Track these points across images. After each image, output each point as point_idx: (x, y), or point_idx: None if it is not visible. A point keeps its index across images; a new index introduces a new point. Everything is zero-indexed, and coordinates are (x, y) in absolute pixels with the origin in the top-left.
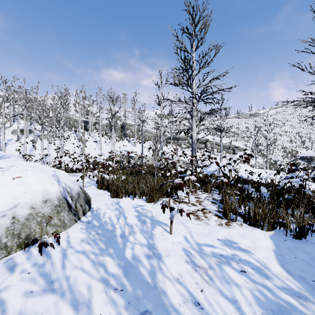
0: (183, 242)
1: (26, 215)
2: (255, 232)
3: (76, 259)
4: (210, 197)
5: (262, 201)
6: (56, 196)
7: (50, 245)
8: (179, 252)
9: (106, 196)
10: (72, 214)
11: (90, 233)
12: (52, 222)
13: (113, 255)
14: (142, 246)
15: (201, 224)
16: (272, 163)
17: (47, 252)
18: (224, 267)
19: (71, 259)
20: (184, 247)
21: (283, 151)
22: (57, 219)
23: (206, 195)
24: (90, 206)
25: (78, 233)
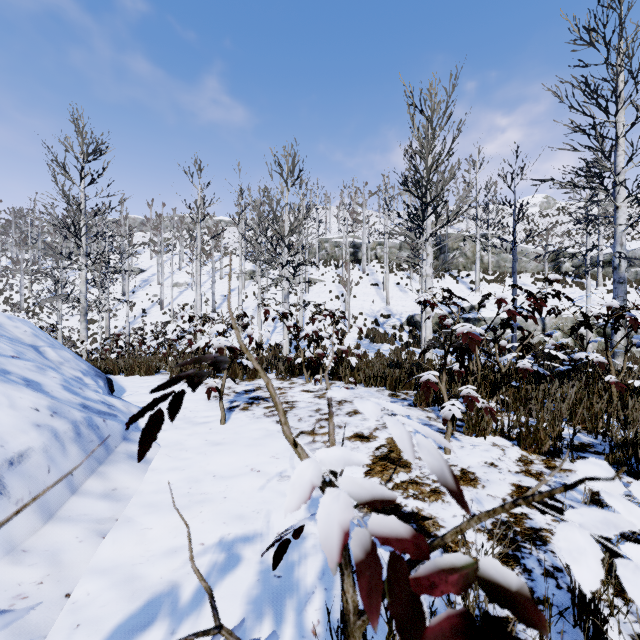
0: None
1: None
2: None
3: None
4: None
5: None
6: None
7: None
8: None
9: None
10: None
11: None
12: None
13: None
14: None
15: None
16: None
17: None
18: None
19: None
20: None
21: None
22: None
23: None
24: None
25: None
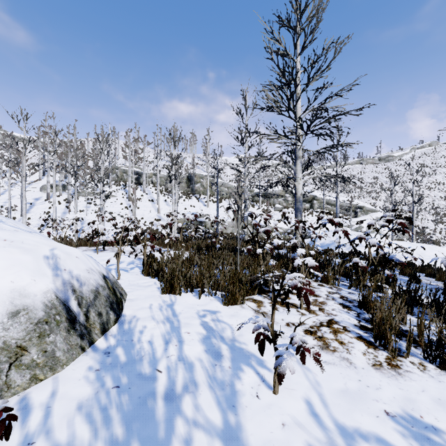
0: (307, 423)
1: None
2: None
3: None
4: (335, 293)
5: None
6: (44, 300)
7: None
8: None
9: (154, 290)
10: (76, 335)
11: (103, 384)
12: (26, 359)
13: None
14: (212, 436)
15: (335, 362)
16: (417, 232)
17: None
18: None
19: None
20: (314, 444)
21: (435, 214)
22: (37, 350)
23: (328, 289)
24: (119, 314)
25: (77, 383)
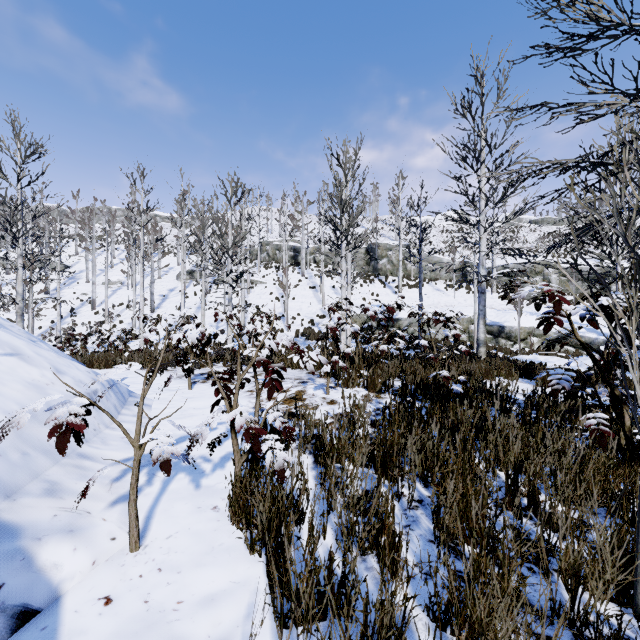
0: None
1: None
2: None
3: None
4: None
5: None
6: None
7: None
8: None
9: None
10: None
11: None
12: None
13: None
14: None
15: None
16: None
17: None
18: None
19: None
20: None
21: None
22: None
23: None
24: None
25: None
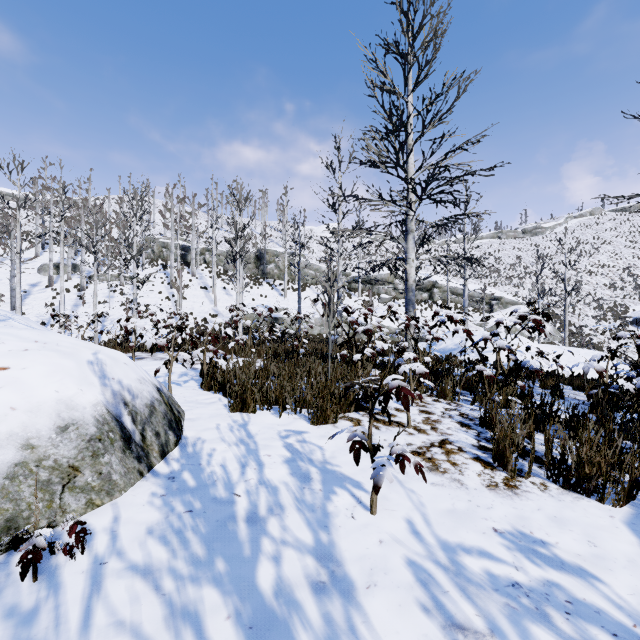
0: (406, 539)
1: (9, 466)
2: (585, 508)
3: (125, 593)
4: (454, 410)
5: (590, 427)
6: (94, 413)
7: (62, 551)
8: (400, 572)
9: (219, 408)
10: (133, 457)
11: (173, 509)
12: (80, 482)
13: (226, 581)
14: (303, 553)
15: (444, 483)
16: (573, 333)
17: (54, 570)
18: (531, 627)
19: (110, 595)
20: (412, 557)
21: (597, 308)
22: (92, 472)
23: (445, 405)
24: (179, 435)
25: (141, 509)
